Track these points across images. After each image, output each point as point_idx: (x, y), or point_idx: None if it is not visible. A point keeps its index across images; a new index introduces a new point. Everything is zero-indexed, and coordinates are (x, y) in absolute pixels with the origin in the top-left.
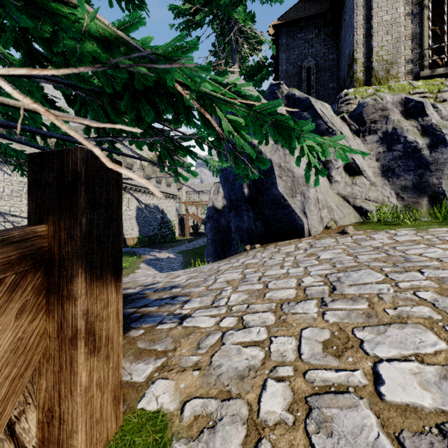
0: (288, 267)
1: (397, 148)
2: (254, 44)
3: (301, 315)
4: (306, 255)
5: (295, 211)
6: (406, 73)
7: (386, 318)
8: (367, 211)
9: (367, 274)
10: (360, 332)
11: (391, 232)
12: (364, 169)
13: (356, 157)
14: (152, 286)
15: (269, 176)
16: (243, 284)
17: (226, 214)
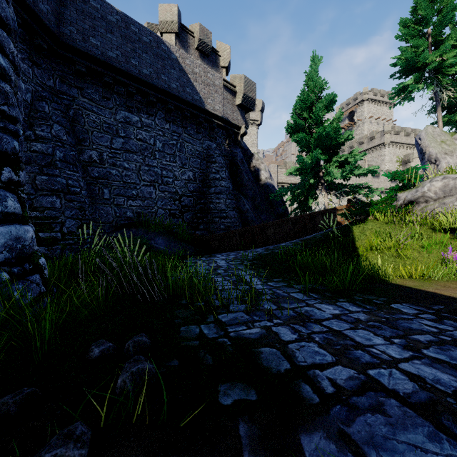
0: None
1: None
2: None
3: None
4: None
5: None
6: None
7: None
8: None
9: None
10: None
11: None
12: None
13: None
14: None
15: None
16: None
17: None
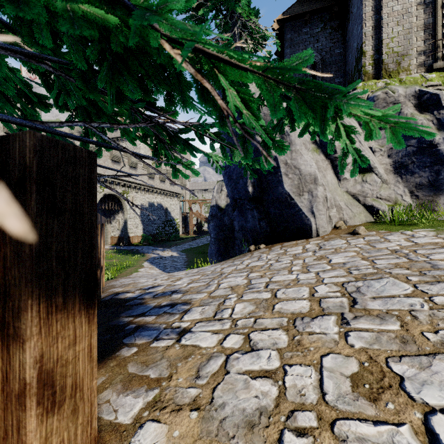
0: (297, 271)
1: (410, 143)
2: (258, 39)
3: (319, 336)
4: (315, 258)
5: (302, 210)
6: (418, 65)
7: (427, 346)
8: (379, 210)
9: (392, 284)
10: (397, 365)
11: (408, 233)
12: (375, 165)
13: (366, 153)
14: (152, 290)
15: (275, 174)
16: (248, 292)
17: (229, 213)
